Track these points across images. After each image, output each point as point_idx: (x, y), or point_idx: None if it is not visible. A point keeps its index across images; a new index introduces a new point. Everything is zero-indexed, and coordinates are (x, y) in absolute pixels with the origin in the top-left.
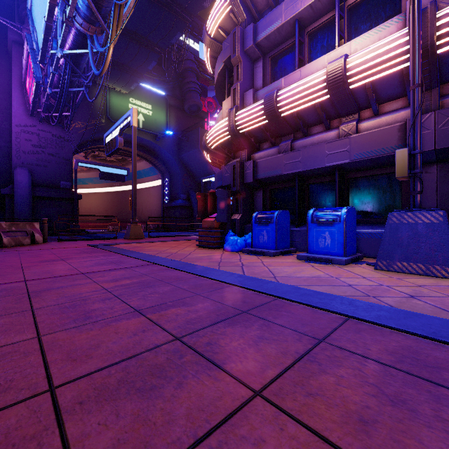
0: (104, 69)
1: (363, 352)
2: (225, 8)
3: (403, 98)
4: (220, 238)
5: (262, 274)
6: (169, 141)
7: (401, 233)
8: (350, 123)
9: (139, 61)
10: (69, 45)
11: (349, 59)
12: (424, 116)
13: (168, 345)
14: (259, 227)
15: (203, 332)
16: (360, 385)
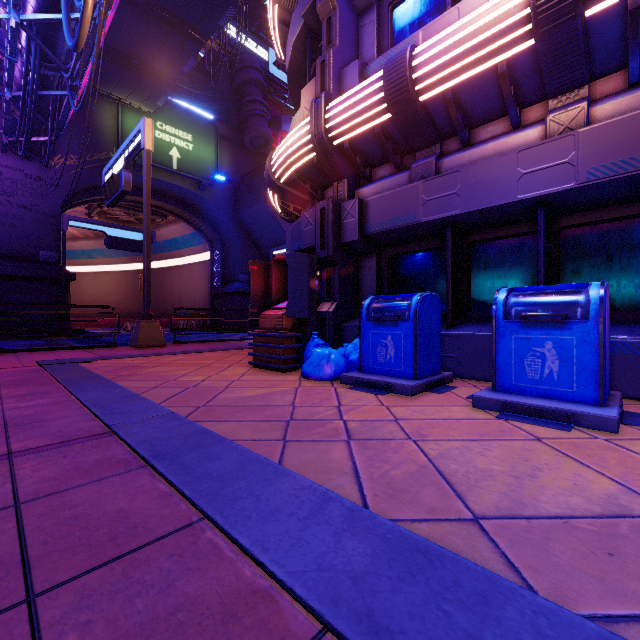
0: (82, 33)
1: None
2: None
3: None
4: (295, 349)
5: (422, 497)
6: (220, 192)
7: None
8: (572, 105)
9: (167, 57)
10: (31, 6)
11: None
12: None
13: None
14: (378, 329)
15: None
16: None
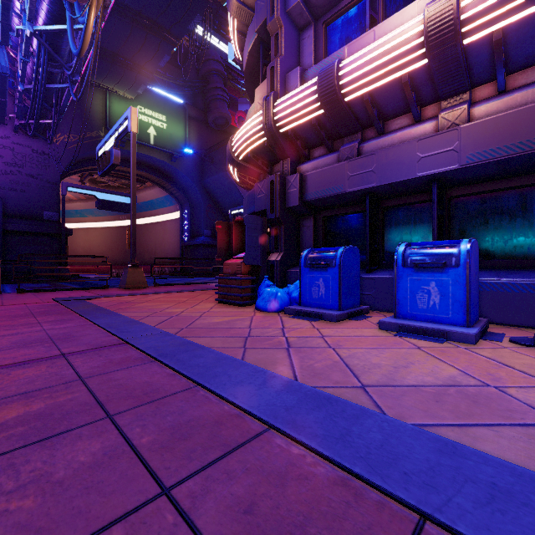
0: (85, 44)
1: None
2: None
3: None
4: (251, 289)
5: (332, 376)
6: (189, 162)
7: None
8: (457, 106)
9: (147, 54)
10: (42, 19)
11: None
12: None
13: None
14: (312, 273)
15: None
16: None
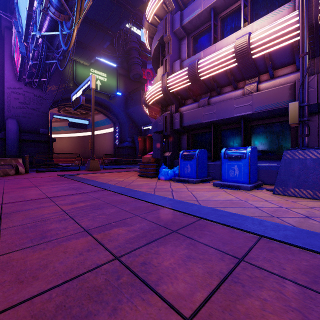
0: (70, 45)
1: (279, 272)
2: (159, 0)
3: (292, 65)
4: (155, 170)
5: (187, 198)
6: (119, 100)
7: (294, 167)
8: (252, 84)
9: (97, 41)
10: (45, 29)
11: (252, 36)
12: (309, 78)
13: (107, 265)
14: (185, 162)
15: (139, 252)
16: (285, 310)
